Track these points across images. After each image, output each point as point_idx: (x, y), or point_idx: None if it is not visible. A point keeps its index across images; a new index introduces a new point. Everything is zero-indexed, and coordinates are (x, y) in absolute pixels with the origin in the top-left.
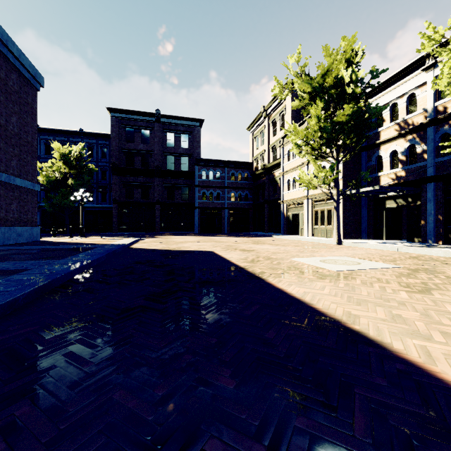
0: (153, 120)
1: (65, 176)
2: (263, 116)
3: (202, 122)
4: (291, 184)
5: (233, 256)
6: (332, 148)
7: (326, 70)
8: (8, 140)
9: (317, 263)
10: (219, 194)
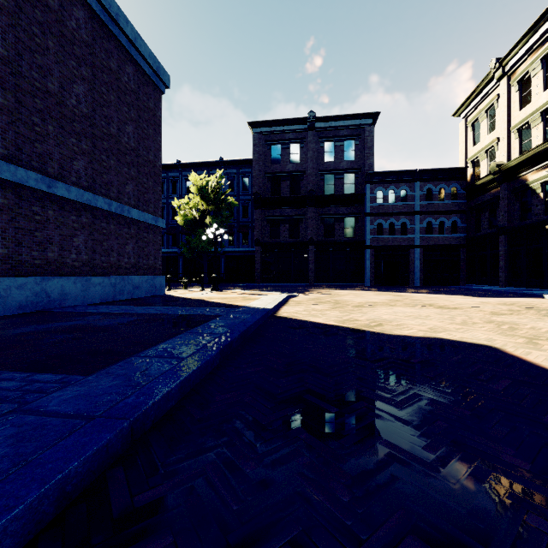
0: (304, 129)
1: (203, 215)
2: (493, 80)
3: (376, 118)
4: None
5: None
6: None
7: None
8: (122, 157)
9: None
10: (404, 225)
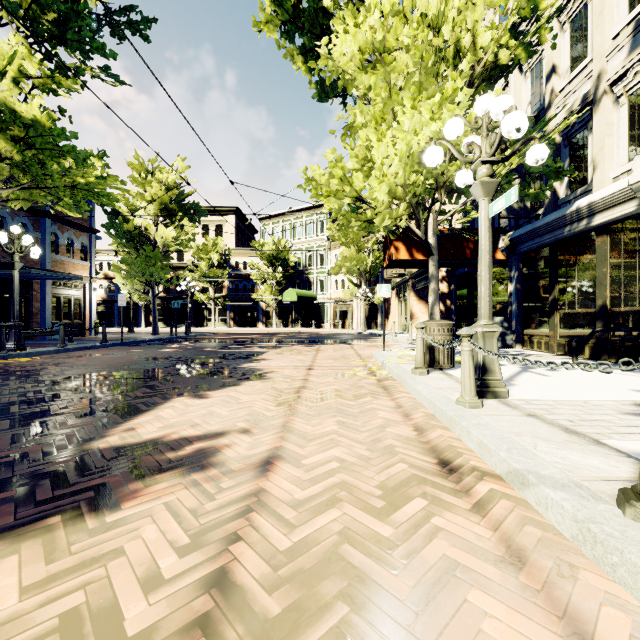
0: None
1: None
2: None
3: None
4: None
5: None
6: None
7: None
8: None
9: None
10: None
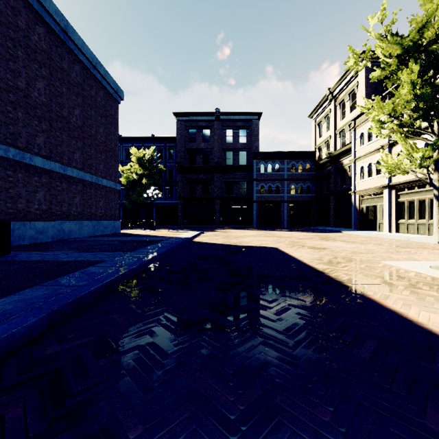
0: (213, 119)
1: (140, 177)
2: (328, 99)
3: (260, 115)
4: (365, 171)
5: (303, 254)
6: (433, 120)
7: (425, 21)
8: (97, 147)
9: (429, 271)
10: (278, 187)
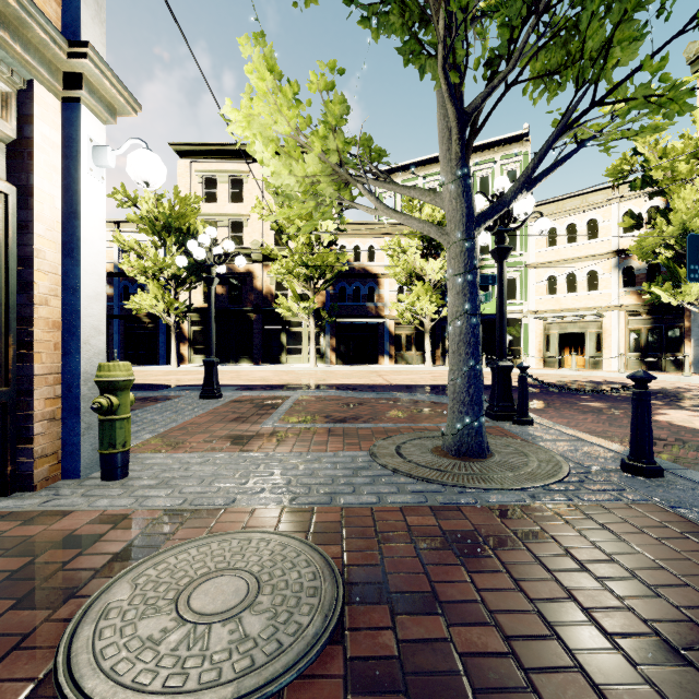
0: None
1: None
2: None
3: None
4: None
5: None
6: None
7: None
8: None
9: None
10: None
